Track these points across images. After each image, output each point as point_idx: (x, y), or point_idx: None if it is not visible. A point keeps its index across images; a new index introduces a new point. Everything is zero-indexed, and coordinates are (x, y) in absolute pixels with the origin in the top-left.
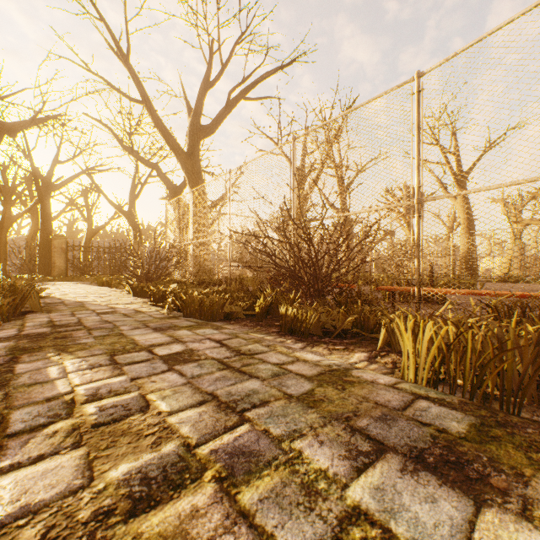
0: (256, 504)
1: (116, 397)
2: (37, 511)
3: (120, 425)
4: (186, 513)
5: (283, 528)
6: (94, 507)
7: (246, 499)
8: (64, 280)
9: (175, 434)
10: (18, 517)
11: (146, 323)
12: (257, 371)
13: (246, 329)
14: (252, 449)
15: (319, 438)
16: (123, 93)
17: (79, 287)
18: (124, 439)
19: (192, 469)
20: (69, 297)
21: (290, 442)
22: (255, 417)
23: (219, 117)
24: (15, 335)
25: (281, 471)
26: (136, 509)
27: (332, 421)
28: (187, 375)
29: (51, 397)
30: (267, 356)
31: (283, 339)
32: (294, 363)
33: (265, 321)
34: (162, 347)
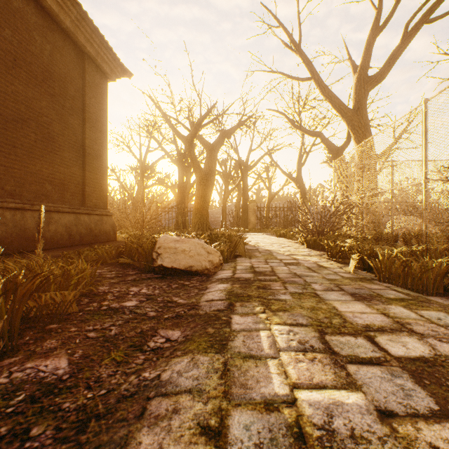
0: None
1: None
2: None
3: None
4: None
5: None
6: None
7: None
8: (255, 231)
9: None
10: None
11: (337, 284)
12: None
13: None
14: None
15: None
16: (295, 77)
17: (265, 237)
18: None
19: None
20: (260, 245)
21: None
22: None
23: (391, 58)
24: (230, 277)
25: None
26: None
27: None
28: None
29: (268, 400)
30: None
31: None
32: None
33: None
34: (385, 335)
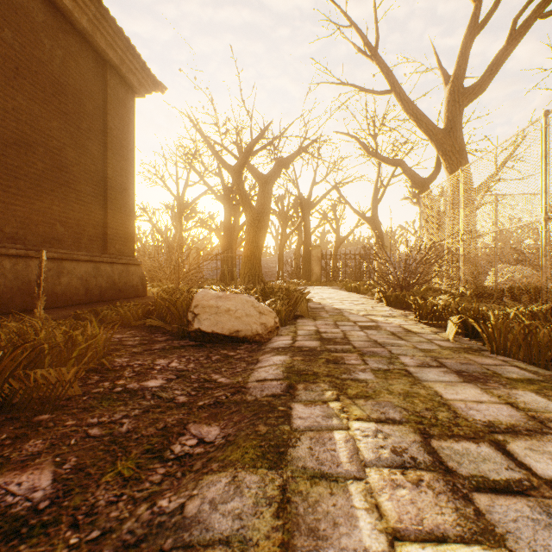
0: None
1: None
2: None
3: None
4: None
5: None
6: None
7: None
8: (319, 285)
9: None
10: None
11: (434, 357)
12: None
13: None
14: None
15: None
16: (370, 90)
17: (332, 292)
18: None
19: None
20: (327, 302)
21: None
22: None
23: (494, 64)
24: (289, 346)
25: None
26: None
27: None
28: None
29: None
30: None
31: None
32: None
33: None
34: (521, 441)
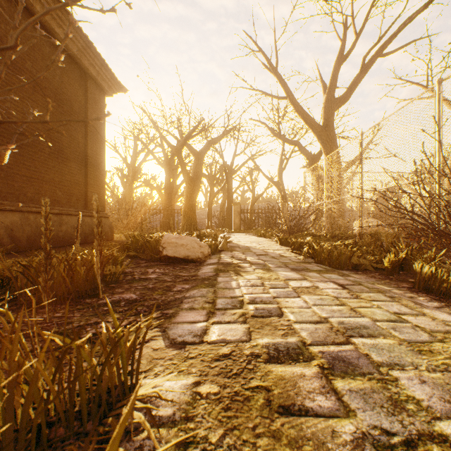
0: (346, 390)
1: (264, 305)
2: (228, 343)
3: (265, 319)
4: (297, 374)
5: (363, 412)
6: (250, 351)
7: (339, 385)
8: (239, 232)
9: (297, 334)
10: (221, 342)
11: (286, 264)
12: (372, 314)
13: (372, 280)
14: (351, 361)
15: (421, 377)
16: (273, 96)
17: (247, 237)
18: (267, 327)
19: (304, 355)
20: (241, 243)
21: (388, 369)
22: (359, 343)
23: (353, 84)
24: (216, 262)
25: (372, 382)
26: (270, 360)
27: (444, 372)
28: (310, 303)
29: (232, 296)
30: (386, 305)
31: (414, 295)
32: (417, 316)
33: (396, 275)
34: (295, 281)
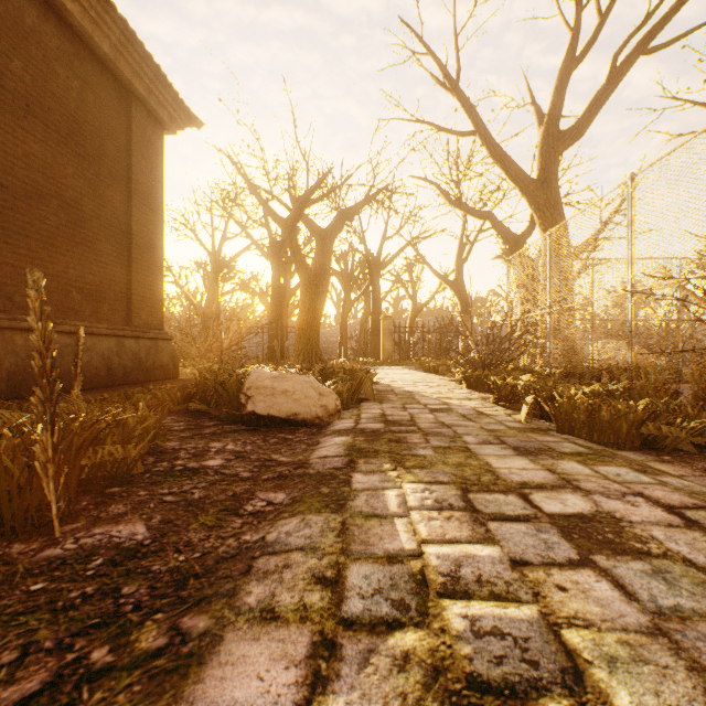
0: None
1: (493, 604)
2: None
3: None
4: None
5: None
6: None
7: None
8: (391, 364)
9: None
10: None
11: (498, 435)
12: None
13: None
14: None
15: None
16: (451, 131)
17: (405, 372)
18: None
19: None
20: (397, 384)
21: None
22: None
23: (593, 106)
24: (352, 428)
25: None
26: None
27: None
28: (640, 600)
29: (391, 554)
30: None
31: None
32: None
33: None
34: (543, 492)
